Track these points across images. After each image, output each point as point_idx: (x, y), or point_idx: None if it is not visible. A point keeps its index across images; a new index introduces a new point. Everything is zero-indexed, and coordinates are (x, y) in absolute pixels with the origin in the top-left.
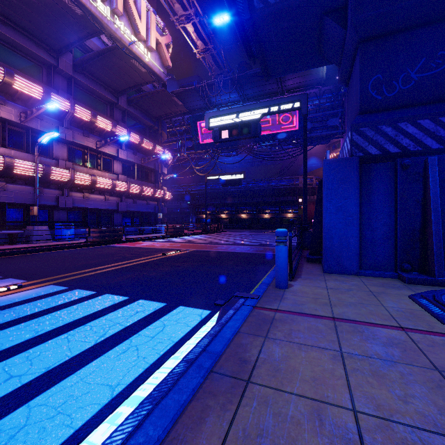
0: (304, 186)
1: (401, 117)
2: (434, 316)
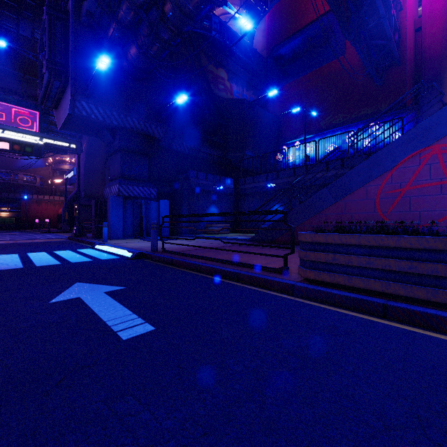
0: (78, 198)
1: (134, 184)
2: (146, 240)
